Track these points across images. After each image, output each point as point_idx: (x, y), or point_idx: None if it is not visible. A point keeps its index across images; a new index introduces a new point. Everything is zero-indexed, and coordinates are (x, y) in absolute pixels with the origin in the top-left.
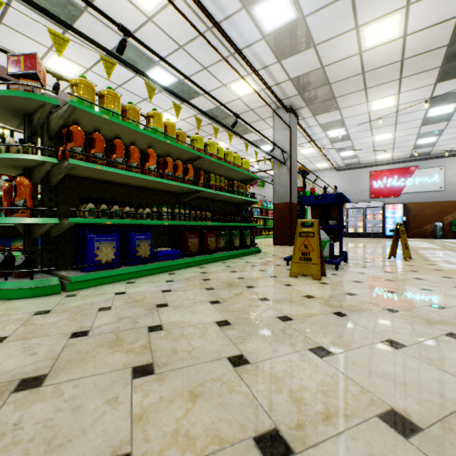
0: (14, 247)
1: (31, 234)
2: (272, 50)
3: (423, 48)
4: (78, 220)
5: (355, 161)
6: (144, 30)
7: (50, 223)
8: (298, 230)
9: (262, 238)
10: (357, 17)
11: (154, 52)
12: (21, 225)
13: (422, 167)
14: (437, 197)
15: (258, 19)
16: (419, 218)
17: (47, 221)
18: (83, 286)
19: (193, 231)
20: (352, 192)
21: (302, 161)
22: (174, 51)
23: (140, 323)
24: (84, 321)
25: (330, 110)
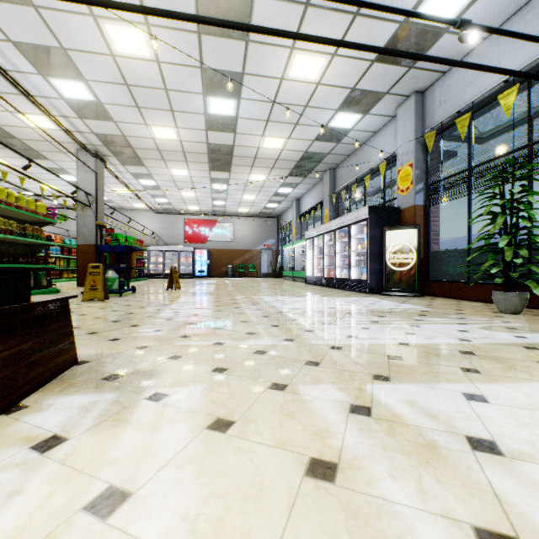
0: None
1: None
2: (73, 109)
3: (195, 151)
4: None
5: (172, 207)
6: None
7: None
8: (90, 271)
9: (64, 281)
10: (145, 120)
11: None
12: None
13: (221, 222)
14: (230, 246)
15: (56, 86)
16: (219, 261)
17: None
18: None
19: None
20: (170, 236)
21: (117, 198)
22: None
23: None
24: None
25: (139, 165)
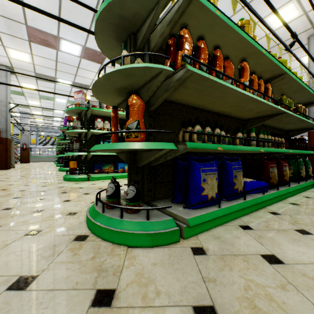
0: (103, 170)
1: (136, 162)
2: None
3: None
4: (194, 145)
5: None
6: None
7: (167, 149)
8: None
9: None
10: None
11: None
12: (123, 153)
13: None
14: None
15: None
16: None
17: (164, 146)
18: (197, 230)
19: (270, 160)
20: None
21: None
22: None
23: None
24: None
25: None
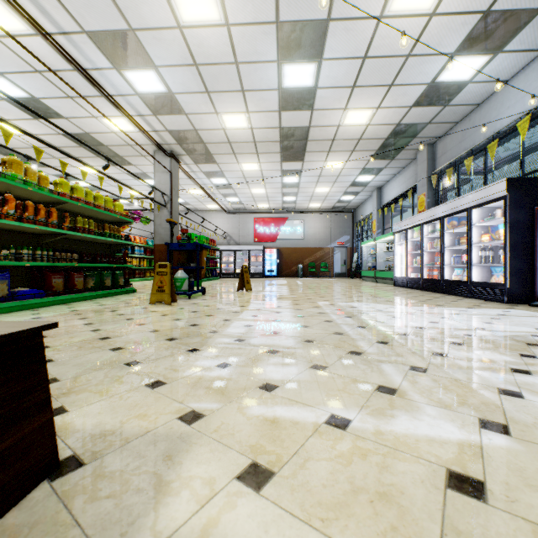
0: None
1: None
2: (147, 106)
3: (266, 139)
4: None
5: (242, 207)
6: None
7: None
8: (157, 270)
9: (147, 280)
10: (215, 107)
11: (11, 97)
12: None
13: (291, 219)
14: (300, 244)
15: (130, 80)
16: (289, 261)
17: None
18: None
19: (58, 272)
20: (240, 235)
21: (192, 200)
22: (28, 71)
23: None
24: None
25: (210, 163)
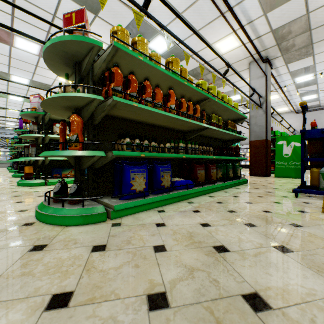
0: (63, 175)
1: (80, 166)
2: (260, 4)
3: None
4: (120, 153)
5: (316, 104)
6: (152, 4)
7: (98, 155)
8: None
9: None
10: None
11: (170, 7)
12: (72, 158)
13: None
14: None
15: None
16: None
17: (95, 153)
18: (123, 214)
19: (199, 164)
20: None
21: None
22: (173, 19)
23: (224, 285)
24: (149, 271)
25: (304, 57)
